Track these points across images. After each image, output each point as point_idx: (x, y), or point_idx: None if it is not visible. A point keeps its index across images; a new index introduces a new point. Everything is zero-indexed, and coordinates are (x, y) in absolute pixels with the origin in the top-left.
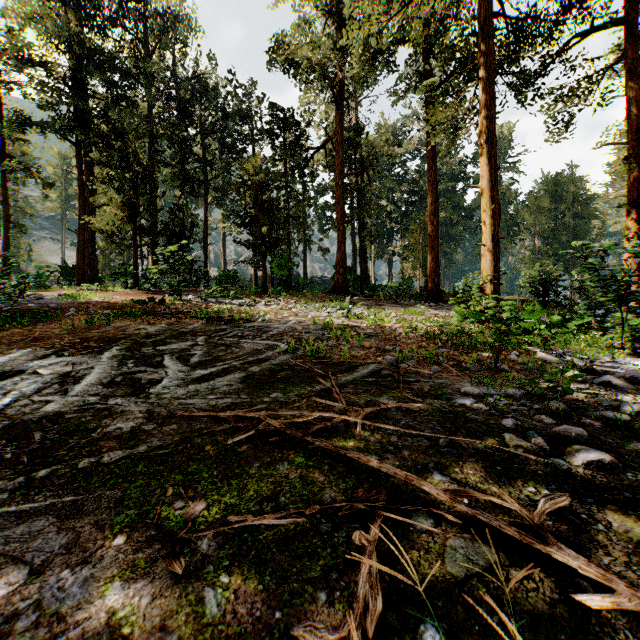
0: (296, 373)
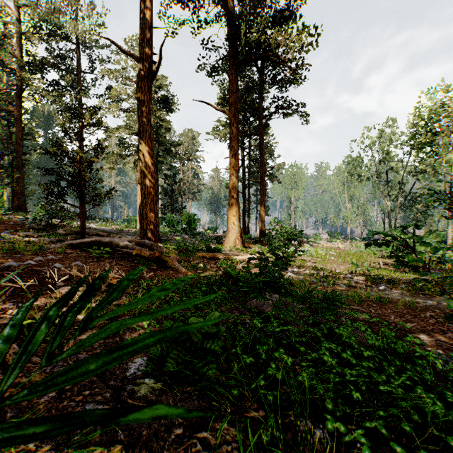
0: None
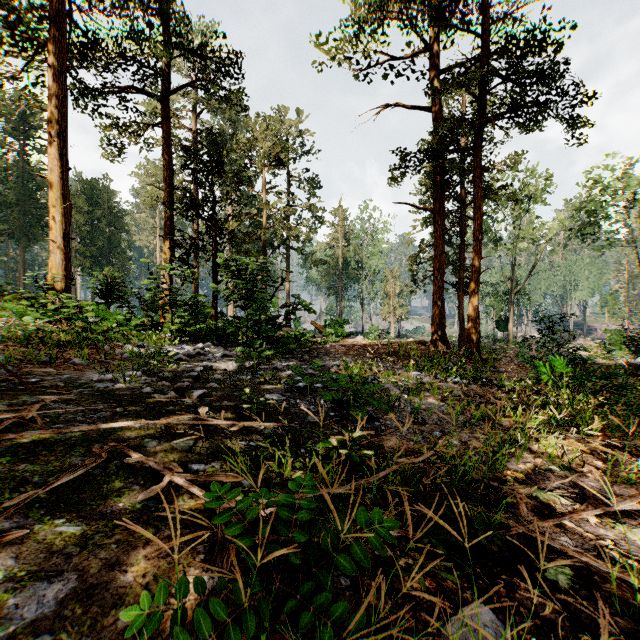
0: None
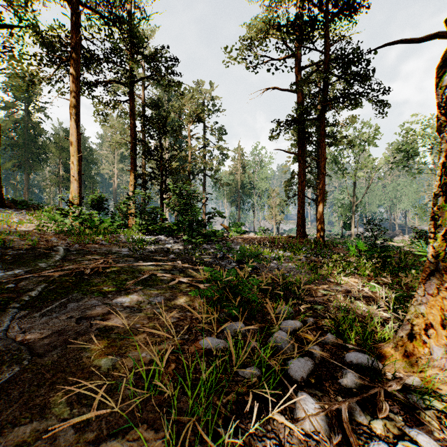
0: (19, 256)
